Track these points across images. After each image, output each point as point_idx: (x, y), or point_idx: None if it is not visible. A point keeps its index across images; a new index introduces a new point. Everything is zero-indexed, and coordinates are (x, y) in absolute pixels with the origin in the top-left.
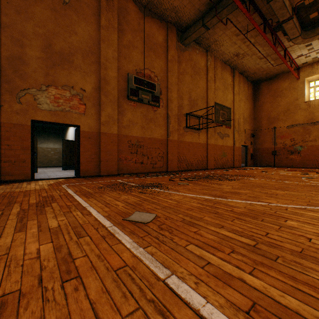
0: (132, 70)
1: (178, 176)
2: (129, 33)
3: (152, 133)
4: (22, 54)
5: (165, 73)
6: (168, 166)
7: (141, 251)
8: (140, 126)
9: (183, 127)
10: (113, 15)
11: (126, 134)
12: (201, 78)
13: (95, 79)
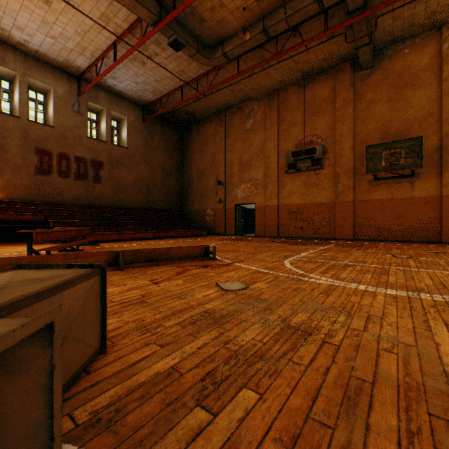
0: (292, 146)
1: (301, 241)
2: (289, 116)
3: (313, 198)
4: (232, 172)
5: (333, 126)
6: (336, 233)
7: (171, 242)
8: (299, 194)
9: (367, 181)
10: (274, 114)
11: (286, 204)
12: (418, 87)
13: (263, 168)
